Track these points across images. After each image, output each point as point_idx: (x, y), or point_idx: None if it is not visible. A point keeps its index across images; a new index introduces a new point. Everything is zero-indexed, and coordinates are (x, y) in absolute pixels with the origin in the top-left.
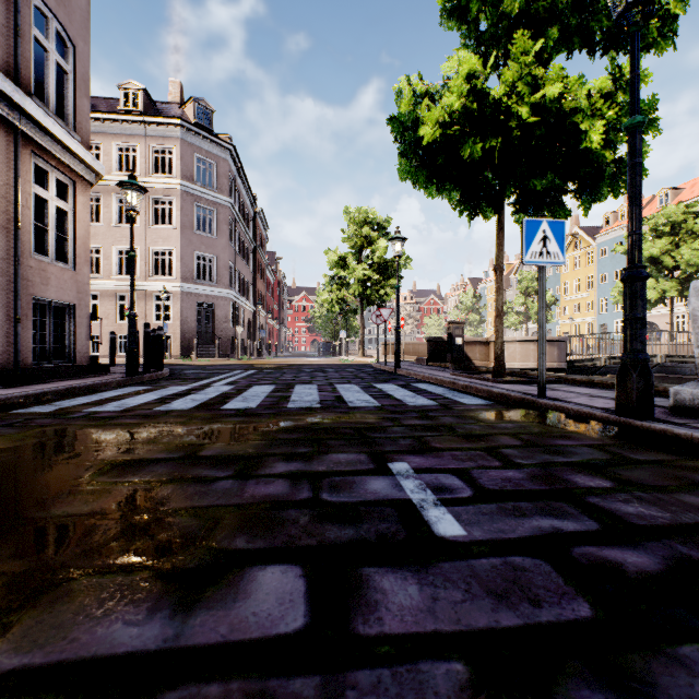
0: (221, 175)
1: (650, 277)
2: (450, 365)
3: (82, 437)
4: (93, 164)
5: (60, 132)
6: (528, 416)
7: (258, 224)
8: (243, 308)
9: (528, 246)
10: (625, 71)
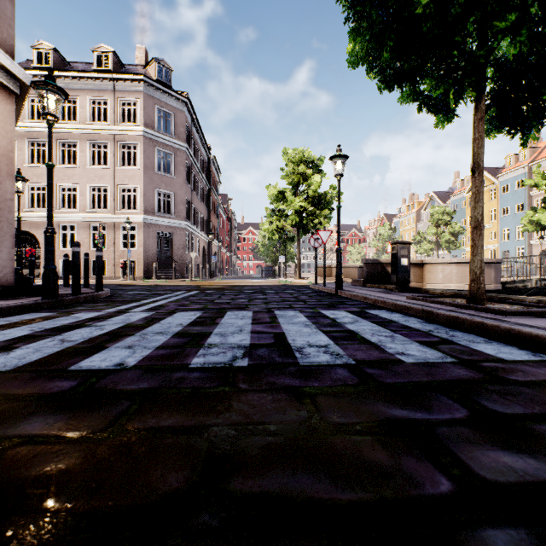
0: (178, 124)
1: None
2: (394, 287)
3: None
4: (13, 69)
5: None
6: None
7: (211, 169)
8: (198, 238)
9: None
10: None
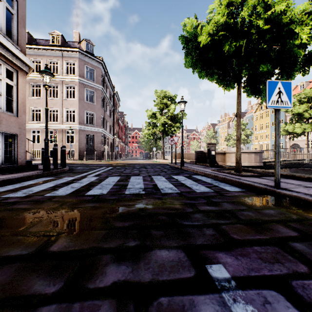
0: (97, 75)
1: (297, 122)
2: (208, 165)
3: None
4: (27, 62)
5: (7, 43)
6: (276, 202)
7: (115, 98)
8: (108, 137)
9: (269, 97)
10: None
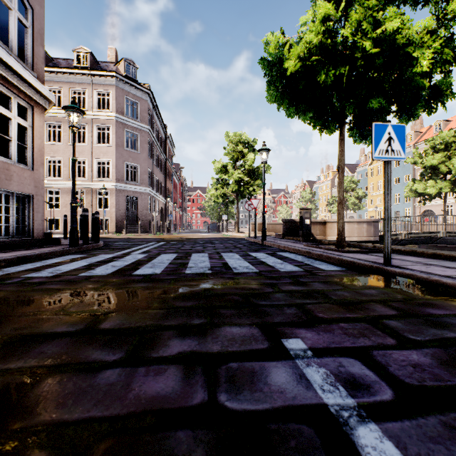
0: (142, 110)
1: (431, 179)
2: (301, 238)
3: (0, 305)
4: (46, 94)
5: (20, 68)
6: (382, 282)
7: (168, 144)
8: (157, 200)
9: (376, 145)
10: (446, 12)
